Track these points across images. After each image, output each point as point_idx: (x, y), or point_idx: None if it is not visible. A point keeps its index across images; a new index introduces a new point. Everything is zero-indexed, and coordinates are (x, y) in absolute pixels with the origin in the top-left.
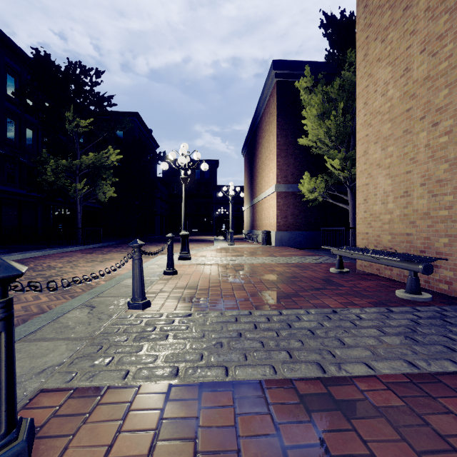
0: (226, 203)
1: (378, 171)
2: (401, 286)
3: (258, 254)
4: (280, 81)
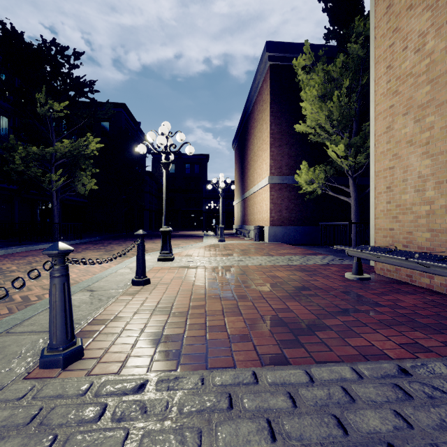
0: (216, 197)
1: (410, 150)
2: None
3: (251, 252)
4: (274, 65)
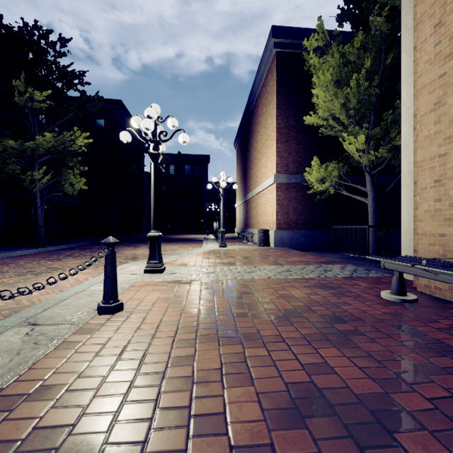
0: (218, 200)
1: None
2: None
3: (257, 261)
4: (280, 52)
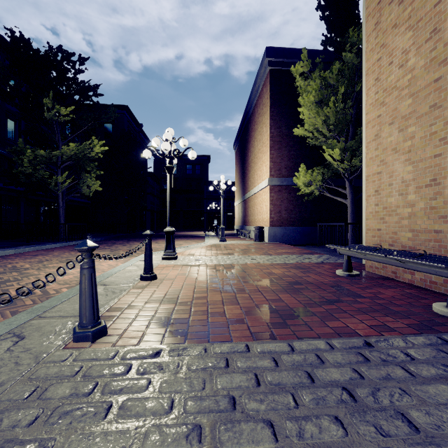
0: (218, 198)
1: (395, 157)
2: (432, 296)
3: (251, 252)
4: (273, 70)
